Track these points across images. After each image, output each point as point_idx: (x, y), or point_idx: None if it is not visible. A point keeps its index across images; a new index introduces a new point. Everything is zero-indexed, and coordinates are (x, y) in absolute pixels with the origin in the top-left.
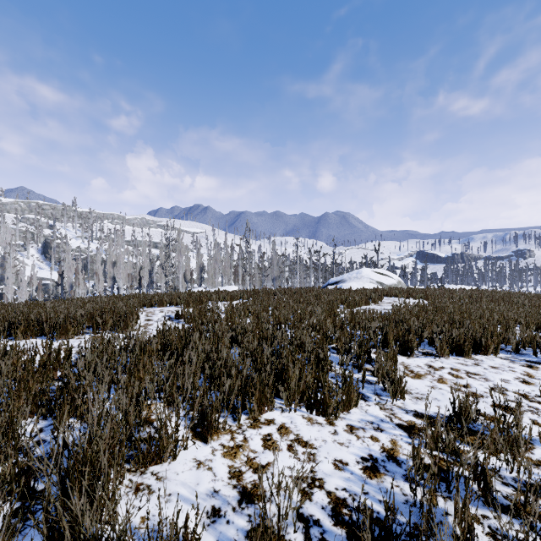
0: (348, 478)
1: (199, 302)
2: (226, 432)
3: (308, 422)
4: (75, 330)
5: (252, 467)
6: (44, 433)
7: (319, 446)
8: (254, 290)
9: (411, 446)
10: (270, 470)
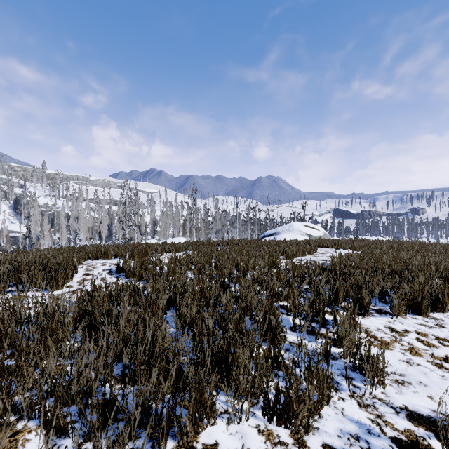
0: None
1: (144, 254)
2: None
3: (266, 441)
4: None
5: None
6: None
7: None
8: (199, 242)
9: None
10: None
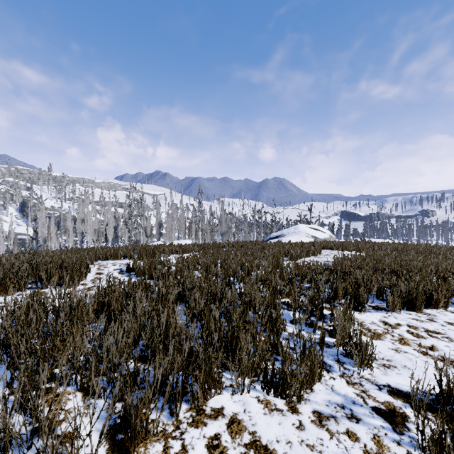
0: None
1: (152, 255)
2: (159, 437)
3: (265, 408)
4: (16, 285)
5: None
6: None
7: None
8: (205, 243)
9: (401, 448)
10: None
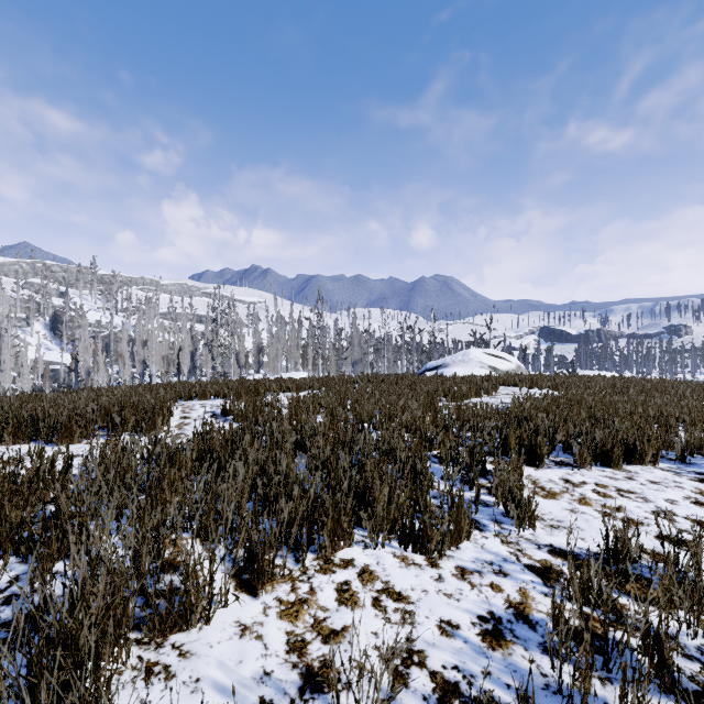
0: (461, 649)
1: (255, 393)
2: (285, 579)
3: (401, 562)
4: (83, 431)
5: (321, 634)
6: (20, 583)
7: (418, 600)
8: (328, 377)
9: (548, 599)
10: (346, 638)
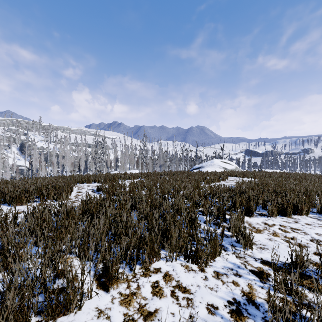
0: None
1: (113, 180)
2: (124, 281)
3: (185, 269)
4: (28, 199)
5: (142, 315)
6: None
7: (195, 291)
8: (148, 172)
9: (263, 290)
10: (157, 317)
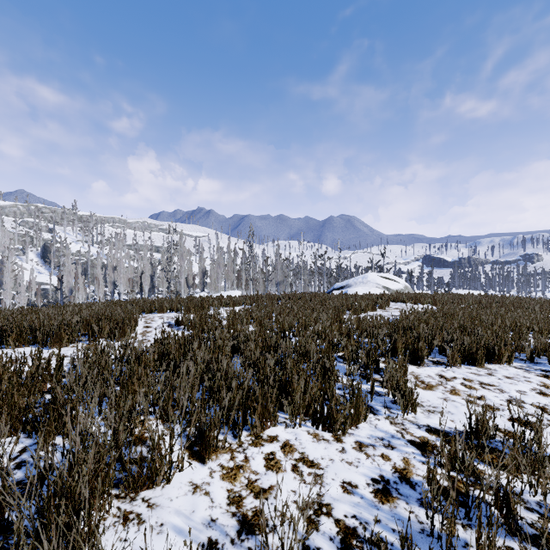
0: (358, 503)
1: (201, 308)
2: (226, 451)
3: (313, 438)
4: (70, 337)
5: (253, 492)
6: (27, 453)
7: (326, 466)
8: (258, 295)
9: (425, 466)
10: (272, 494)
